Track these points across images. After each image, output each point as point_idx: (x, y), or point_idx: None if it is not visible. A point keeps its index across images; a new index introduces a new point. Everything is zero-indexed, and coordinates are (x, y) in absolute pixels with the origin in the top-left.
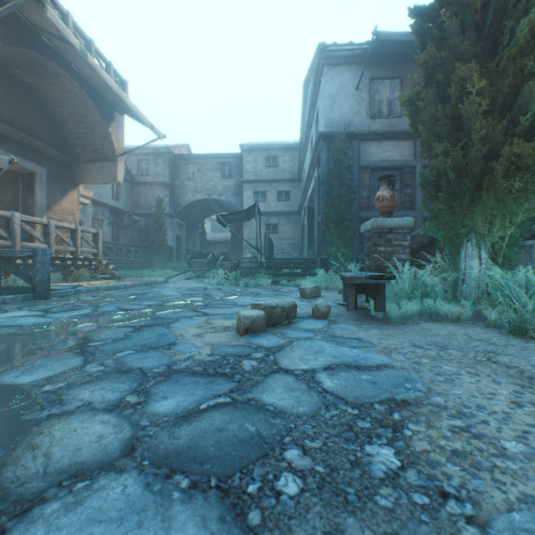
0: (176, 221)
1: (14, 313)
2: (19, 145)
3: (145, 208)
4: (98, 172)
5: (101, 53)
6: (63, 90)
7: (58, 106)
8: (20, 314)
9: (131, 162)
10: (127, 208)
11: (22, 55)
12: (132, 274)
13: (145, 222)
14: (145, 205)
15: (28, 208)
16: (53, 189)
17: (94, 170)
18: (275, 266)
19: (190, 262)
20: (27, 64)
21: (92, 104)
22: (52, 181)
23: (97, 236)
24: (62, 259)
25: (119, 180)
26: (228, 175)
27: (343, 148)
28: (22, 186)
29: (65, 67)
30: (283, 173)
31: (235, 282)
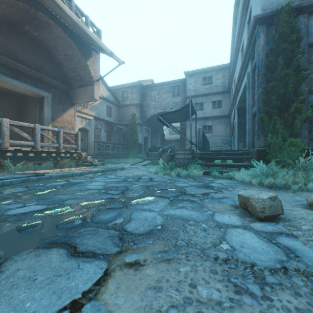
0: (144, 128)
1: None
2: (33, 78)
3: (125, 121)
4: (83, 94)
5: (80, 8)
6: (55, 37)
7: (56, 51)
8: None
9: (118, 93)
10: (116, 121)
11: (19, 9)
12: (115, 161)
13: (125, 129)
14: (126, 119)
15: (41, 120)
16: (57, 107)
17: (81, 93)
18: (207, 157)
19: (147, 153)
20: (27, 19)
21: (73, 45)
22: (56, 102)
23: (77, 136)
24: (49, 152)
25: (96, 98)
26: (176, 94)
27: (289, 20)
28: (38, 106)
29: (50, 16)
30: (216, 87)
31: (169, 171)
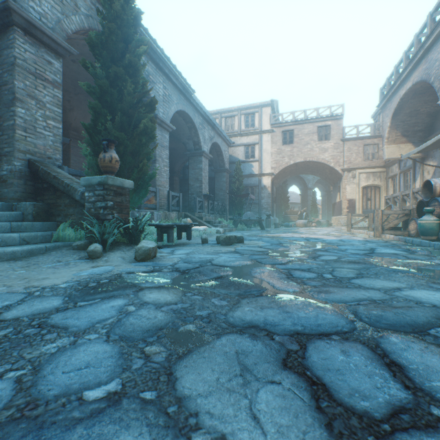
0: None
1: (397, 252)
2: None
3: None
4: None
5: None
6: None
7: None
8: (381, 250)
9: None
10: None
11: None
12: None
13: None
14: None
15: None
16: None
17: None
18: None
19: None
20: None
21: None
22: None
23: None
24: None
25: None
26: None
27: None
28: None
29: None
30: None
31: None
